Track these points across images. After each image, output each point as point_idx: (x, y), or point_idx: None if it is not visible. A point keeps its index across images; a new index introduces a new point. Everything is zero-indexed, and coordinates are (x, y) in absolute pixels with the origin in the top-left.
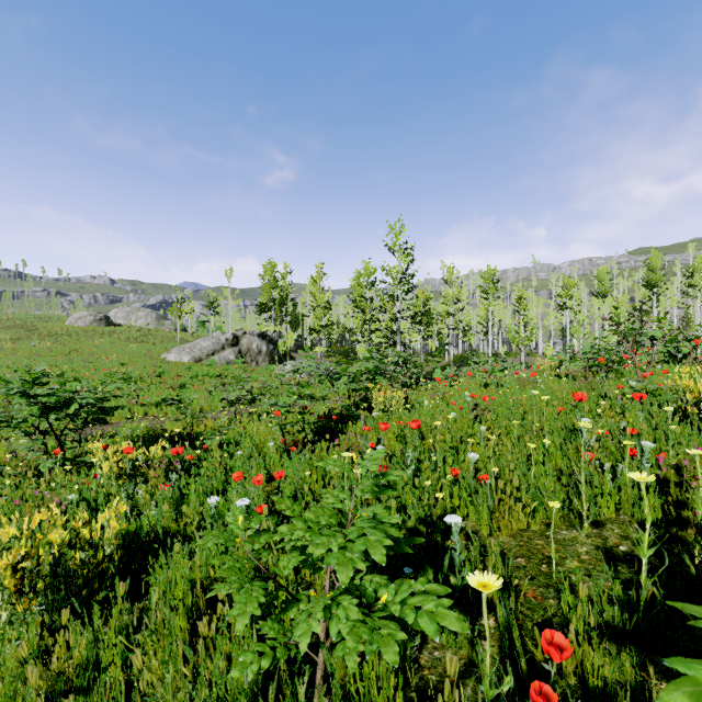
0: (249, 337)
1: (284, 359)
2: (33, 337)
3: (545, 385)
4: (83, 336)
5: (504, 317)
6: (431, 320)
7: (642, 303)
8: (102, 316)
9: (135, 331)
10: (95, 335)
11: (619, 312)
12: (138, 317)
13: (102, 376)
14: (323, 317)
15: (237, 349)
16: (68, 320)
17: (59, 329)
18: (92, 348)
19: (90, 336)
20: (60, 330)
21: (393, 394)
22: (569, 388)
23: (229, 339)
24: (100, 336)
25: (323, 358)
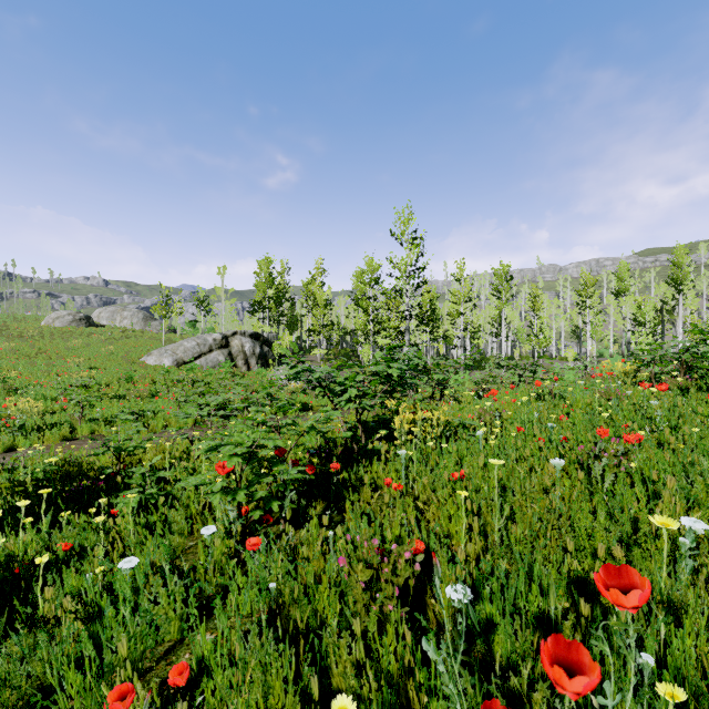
0: (240, 338)
1: (280, 362)
2: (0, 338)
3: (637, 399)
4: (58, 337)
5: (513, 318)
6: (437, 322)
7: (663, 302)
8: (82, 316)
9: (118, 332)
10: (72, 336)
11: (644, 311)
12: (123, 317)
13: (61, 383)
14: (322, 317)
15: (226, 351)
16: (44, 320)
17: (33, 330)
18: (64, 350)
19: (66, 337)
20: (34, 331)
21: (425, 415)
22: (704, 407)
23: (218, 340)
24: (75, 337)
25: (322, 361)
